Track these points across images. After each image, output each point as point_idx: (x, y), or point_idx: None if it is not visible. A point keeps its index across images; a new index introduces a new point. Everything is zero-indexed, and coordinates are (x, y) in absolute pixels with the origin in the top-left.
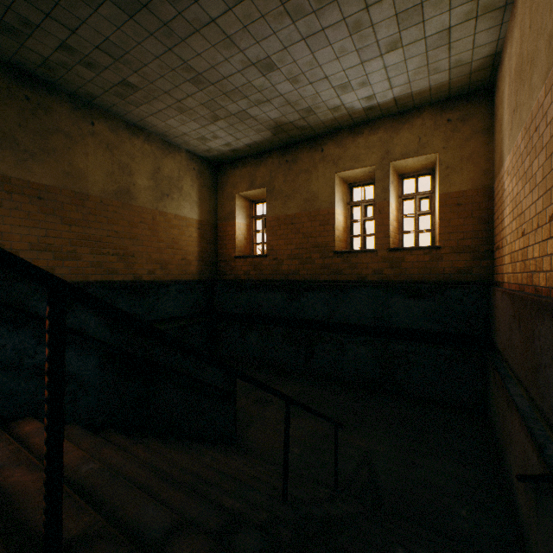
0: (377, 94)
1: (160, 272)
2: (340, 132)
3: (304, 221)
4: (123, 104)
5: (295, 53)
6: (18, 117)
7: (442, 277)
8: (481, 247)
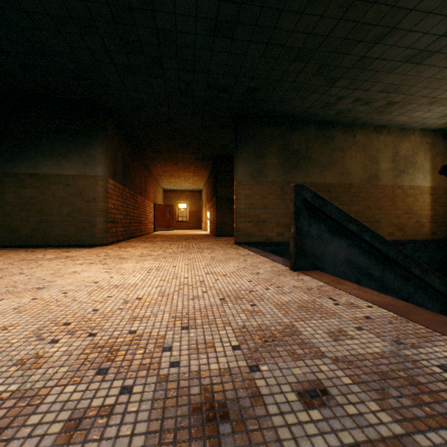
0: None
1: (397, 233)
2: None
3: None
4: (378, 116)
5: None
6: (319, 148)
7: None
8: None
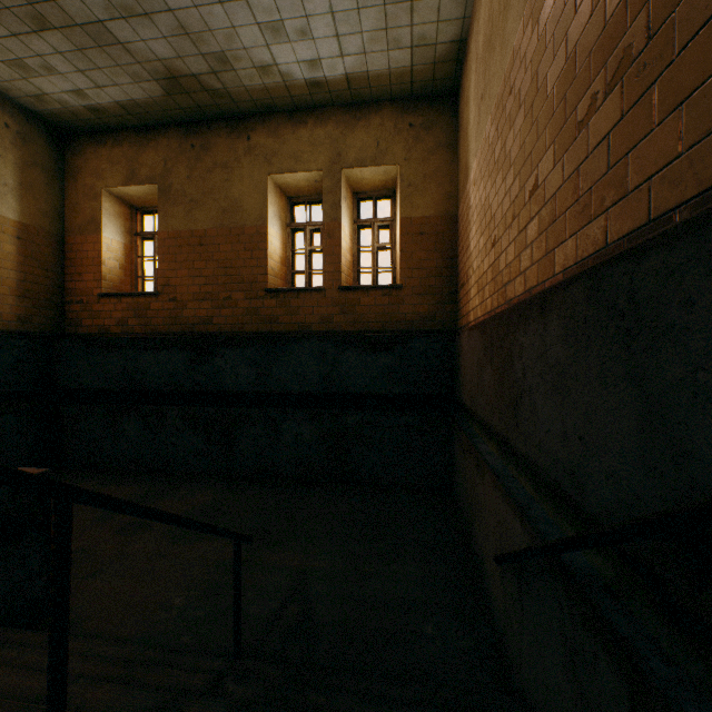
0: (323, 60)
1: None
2: (276, 116)
3: (221, 242)
4: None
5: None
6: None
7: (404, 326)
8: (446, 288)
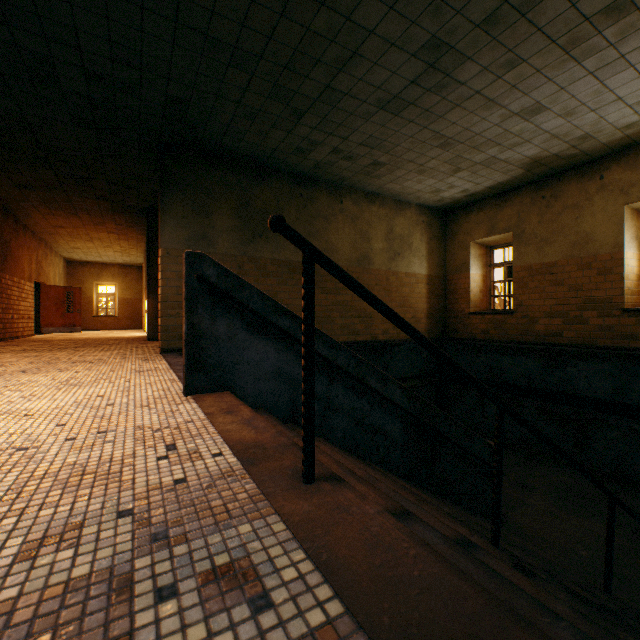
0: None
1: (392, 331)
2: (633, 149)
3: (570, 270)
4: (367, 179)
5: (574, 89)
6: (296, 212)
7: None
8: None
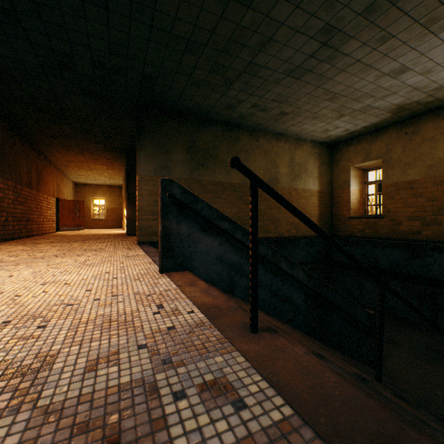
0: None
1: (293, 230)
2: None
3: (427, 186)
4: (276, 124)
5: (431, 54)
6: (226, 148)
7: None
8: None
